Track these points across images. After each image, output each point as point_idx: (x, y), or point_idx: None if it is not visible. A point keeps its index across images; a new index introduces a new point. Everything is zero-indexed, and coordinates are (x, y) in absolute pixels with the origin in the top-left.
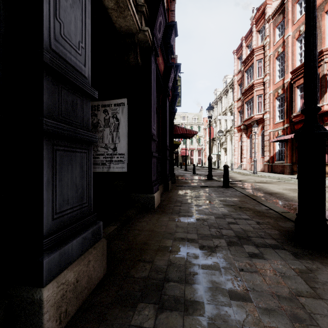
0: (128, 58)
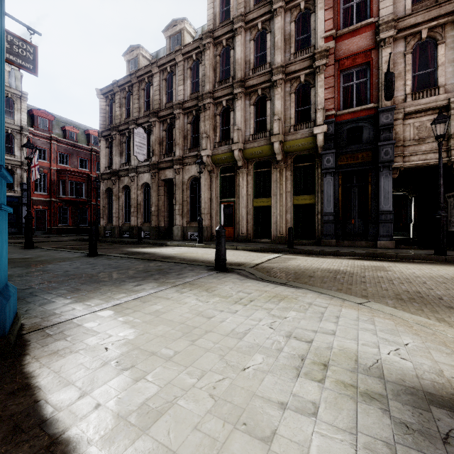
0: (452, 171)
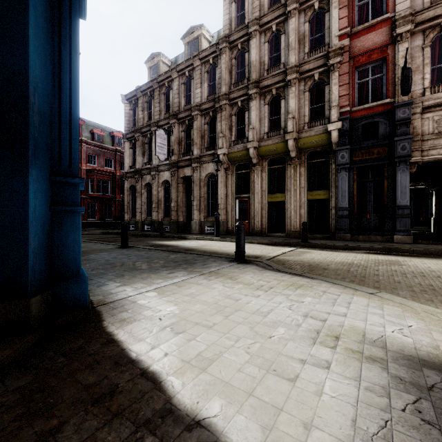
0: None
